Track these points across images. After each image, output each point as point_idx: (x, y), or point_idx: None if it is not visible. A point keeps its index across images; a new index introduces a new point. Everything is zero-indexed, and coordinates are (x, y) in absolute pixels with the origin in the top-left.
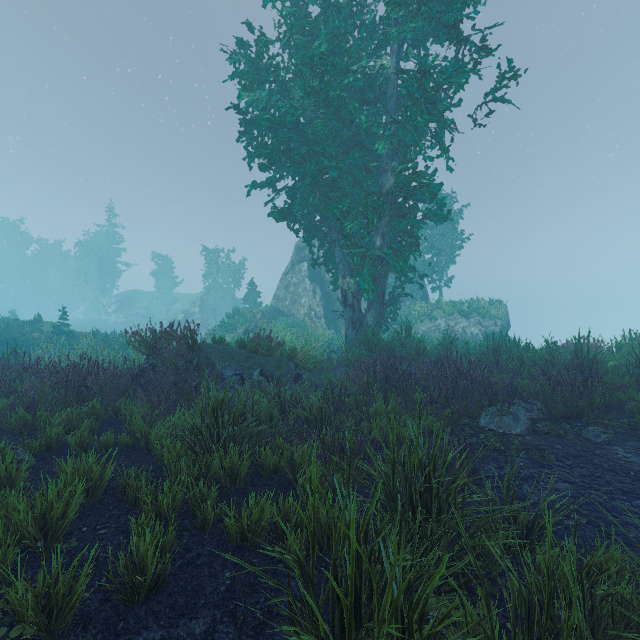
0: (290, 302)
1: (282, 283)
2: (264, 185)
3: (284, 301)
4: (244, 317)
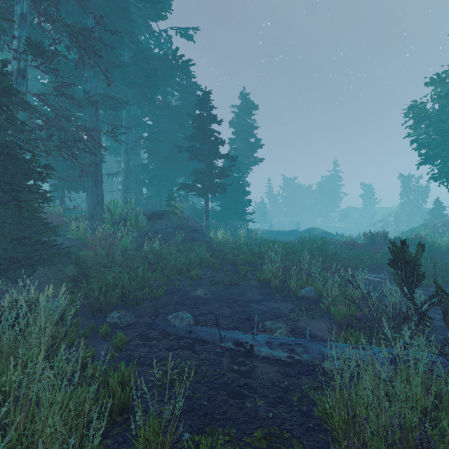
0: None
1: None
2: (427, 162)
3: None
4: (425, 226)
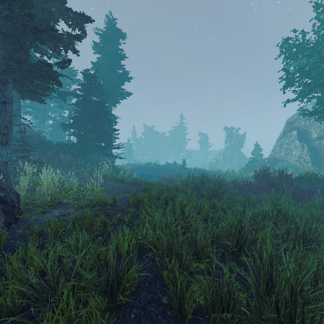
0: (284, 153)
1: (277, 143)
2: (294, 100)
3: (279, 153)
4: (259, 162)
